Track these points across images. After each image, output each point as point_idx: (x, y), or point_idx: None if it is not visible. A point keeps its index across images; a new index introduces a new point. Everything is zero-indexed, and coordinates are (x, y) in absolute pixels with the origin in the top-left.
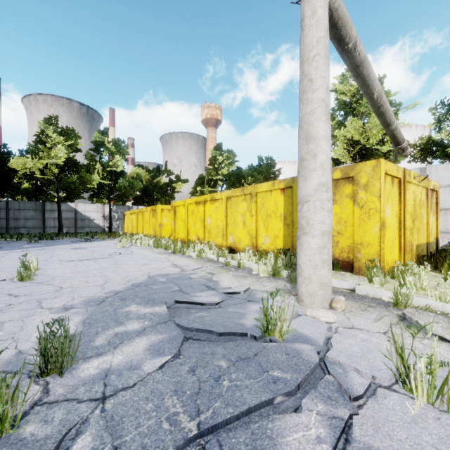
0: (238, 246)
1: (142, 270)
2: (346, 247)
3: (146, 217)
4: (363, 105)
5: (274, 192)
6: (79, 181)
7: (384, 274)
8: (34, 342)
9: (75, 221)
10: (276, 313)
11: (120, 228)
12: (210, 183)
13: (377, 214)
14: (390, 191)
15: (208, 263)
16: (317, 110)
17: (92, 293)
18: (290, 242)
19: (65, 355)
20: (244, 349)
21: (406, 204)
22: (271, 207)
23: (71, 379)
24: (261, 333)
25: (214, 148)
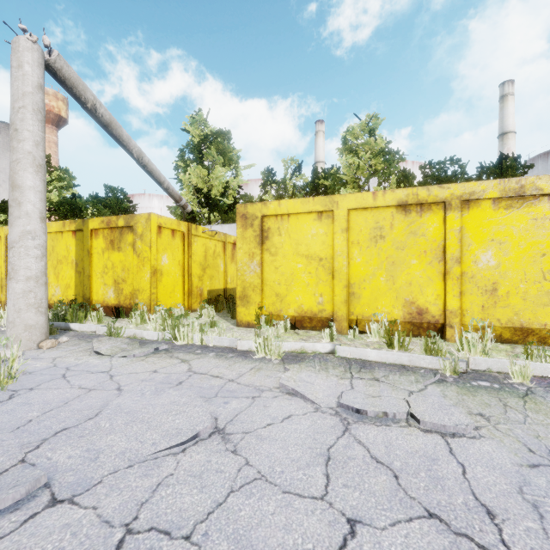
0: None
1: None
2: (129, 294)
3: None
4: (210, 154)
5: (66, 234)
6: None
7: None
8: None
9: None
10: None
11: None
12: None
13: (149, 263)
14: (170, 242)
15: None
16: (23, 160)
17: None
18: (81, 292)
19: None
20: None
21: (190, 255)
22: (62, 251)
23: None
24: None
25: None
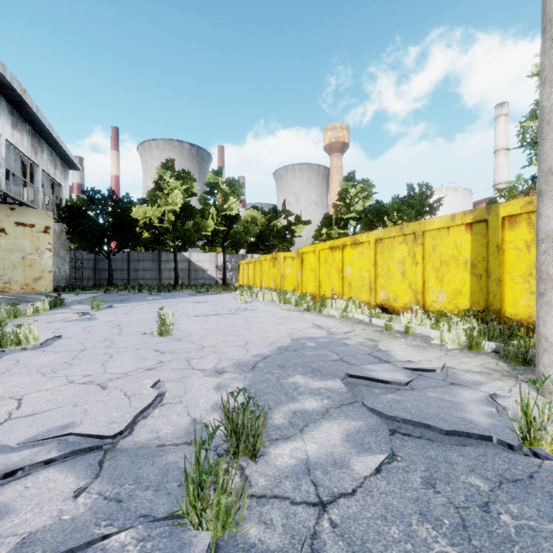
0: (394, 304)
1: (280, 330)
2: None
3: (265, 267)
4: None
5: (454, 229)
6: (195, 228)
7: None
8: (205, 410)
9: (189, 272)
10: (543, 412)
11: (234, 279)
12: (339, 224)
13: None
14: None
15: (359, 325)
16: None
17: (238, 355)
18: (482, 301)
19: (259, 435)
20: (501, 464)
21: None
22: (448, 250)
23: (267, 467)
24: (516, 440)
25: (345, 178)
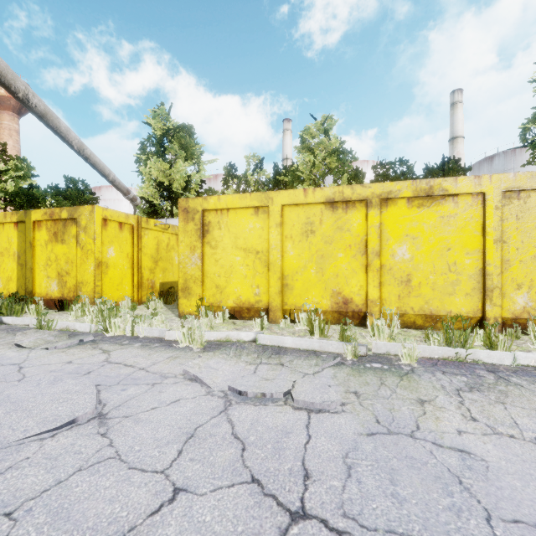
0: None
1: None
2: (73, 287)
3: None
4: (172, 148)
5: (7, 225)
6: None
7: None
8: None
9: None
10: None
11: None
12: None
13: (93, 255)
14: (117, 235)
15: None
16: None
17: None
18: (24, 285)
19: None
20: None
21: (140, 248)
22: (3, 243)
23: None
24: None
25: None
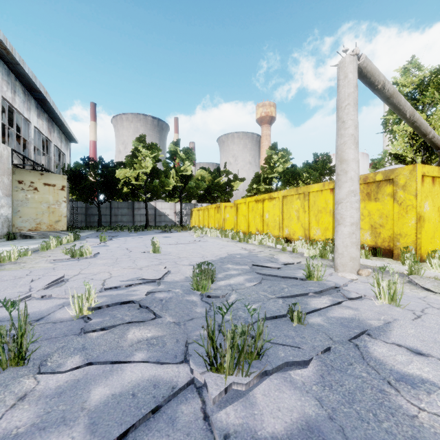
0: (293, 237)
1: (221, 251)
2: (387, 238)
3: (211, 213)
4: (428, 96)
5: (324, 191)
6: (160, 184)
7: (423, 260)
8: (190, 274)
9: (155, 217)
10: (315, 268)
11: (188, 222)
12: (266, 181)
13: (414, 210)
14: (430, 190)
15: (268, 248)
16: (348, 141)
17: (199, 260)
18: None
19: (213, 275)
20: (295, 283)
21: None
22: (321, 204)
23: (216, 285)
24: (305, 278)
25: (270, 147)
